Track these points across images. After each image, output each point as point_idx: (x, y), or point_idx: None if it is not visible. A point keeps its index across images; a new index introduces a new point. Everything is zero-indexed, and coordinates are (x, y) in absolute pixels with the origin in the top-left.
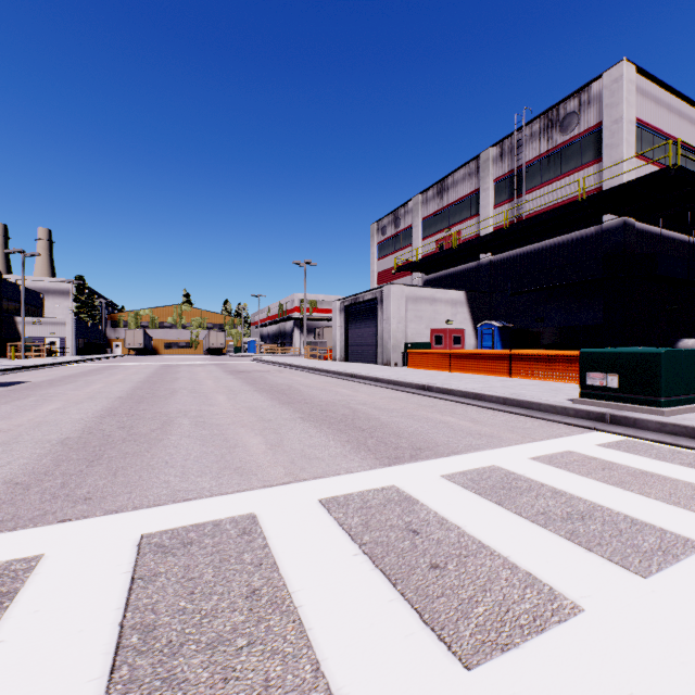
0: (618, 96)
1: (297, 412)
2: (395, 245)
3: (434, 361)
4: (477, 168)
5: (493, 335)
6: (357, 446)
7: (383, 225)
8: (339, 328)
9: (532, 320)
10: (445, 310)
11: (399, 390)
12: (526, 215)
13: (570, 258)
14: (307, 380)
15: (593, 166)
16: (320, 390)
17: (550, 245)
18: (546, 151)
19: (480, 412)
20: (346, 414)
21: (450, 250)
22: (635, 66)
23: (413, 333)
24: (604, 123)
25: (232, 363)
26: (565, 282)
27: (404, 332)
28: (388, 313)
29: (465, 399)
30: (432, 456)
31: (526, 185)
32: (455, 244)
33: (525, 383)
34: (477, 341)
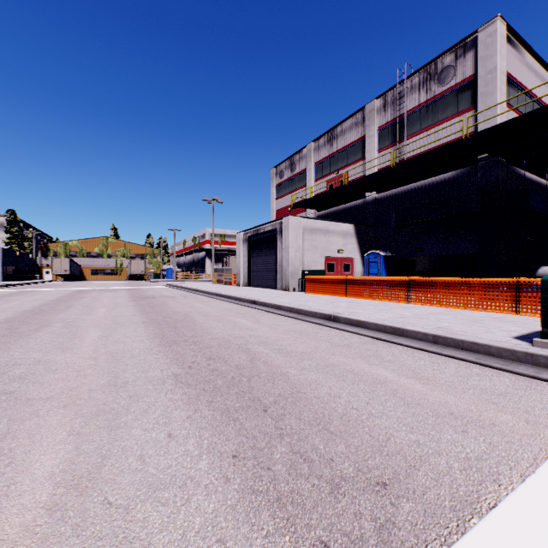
0: (492, 48)
1: (174, 362)
2: (291, 187)
3: (331, 286)
4: (363, 118)
5: (379, 263)
6: (254, 482)
7: (281, 169)
8: (242, 257)
9: (412, 250)
10: (337, 240)
11: (302, 320)
12: (406, 158)
13: (447, 195)
14: (208, 307)
15: (468, 113)
16: (217, 320)
17: (428, 184)
18: (425, 101)
19: (412, 355)
20: (242, 365)
21: (340, 187)
22: (506, 24)
23: (309, 261)
24: (479, 73)
25: (146, 288)
26: (445, 216)
27: (301, 260)
28: (286, 242)
29: (381, 333)
30: (429, 532)
31: (406, 131)
32: (346, 182)
33: (432, 312)
34: (364, 268)
